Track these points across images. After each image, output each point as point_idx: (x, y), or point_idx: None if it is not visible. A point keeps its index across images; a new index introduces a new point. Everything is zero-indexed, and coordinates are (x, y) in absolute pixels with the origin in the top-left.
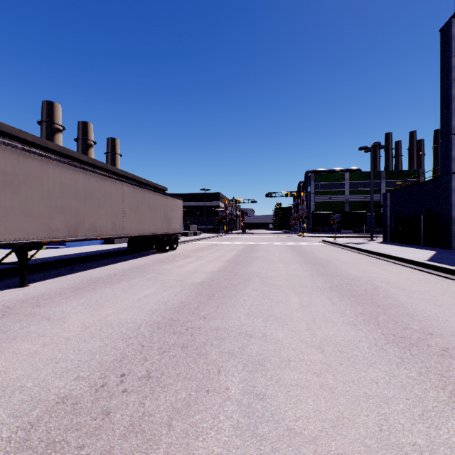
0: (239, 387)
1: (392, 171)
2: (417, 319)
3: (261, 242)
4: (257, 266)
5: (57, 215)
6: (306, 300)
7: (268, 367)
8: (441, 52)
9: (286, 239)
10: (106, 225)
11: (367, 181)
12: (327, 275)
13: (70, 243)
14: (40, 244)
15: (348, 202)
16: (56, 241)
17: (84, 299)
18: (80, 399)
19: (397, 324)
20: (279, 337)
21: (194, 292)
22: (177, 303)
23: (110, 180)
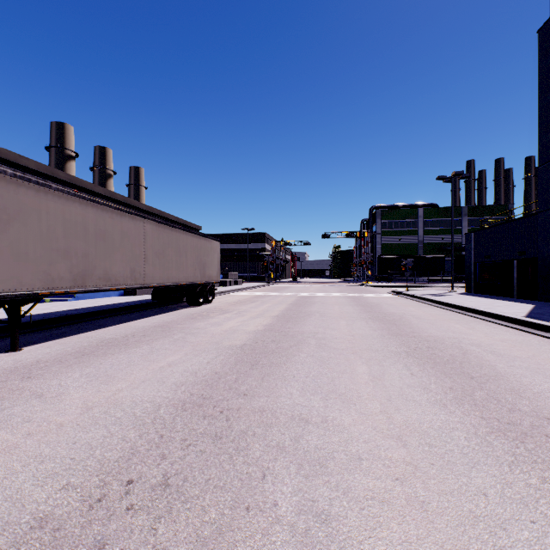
0: (293, 501)
1: (476, 207)
2: (526, 397)
3: (316, 293)
4: (312, 323)
5: (60, 259)
6: (377, 369)
7: (331, 469)
8: (540, 58)
9: (346, 290)
10: (123, 273)
11: (446, 219)
12: (401, 336)
13: (80, 294)
14: (37, 297)
15: (422, 244)
16: (58, 293)
17: (90, 368)
18: (65, 522)
19: (500, 404)
20: (345, 423)
21: (232, 359)
22: (210, 373)
23: (128, 216)
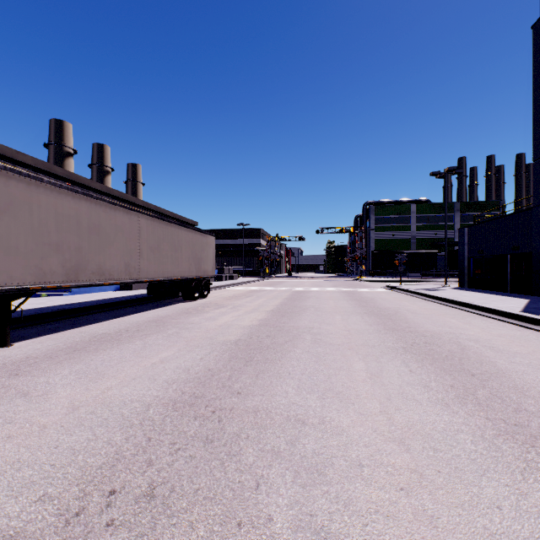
0: (289, 515)
1: (468, 202)
2: (530, 395)
3: (311, 288)
4: (307, 318)
5: (52, 253)
6: (375, 366)
7: (331, 477)
8: (534, 53)
9: (341, 284)
10: (117, 267)
11: (438, 214)
12: (397, 331)
13: (76, 289)
14: (28, 292)
15: (415, 239)
16: (50, 287)
17: (80, 365)
18: None
19: (505, 403)
20: (343, 424)
21: (226, 354)
22: (203, 370)
23: (122, 211)
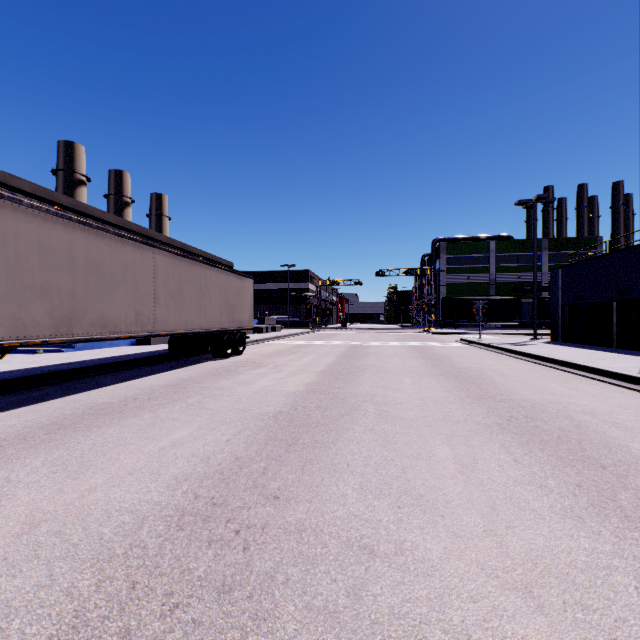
0: None
1: (558, 239)
2: None
3: (370, 342)
4: (367, 382)
5: (35, 299)
6: (465, 453)
7: None
8: None
9: (406, 338)
10: (125, 317)
11: (522, 254)
12: (486, 399)
13: (81, 344)
14: (1, 349)
15: (494, 283)
16: (32, 343)
17: (60, 451)
18: None
19: None
20: (433, 555)
21: (262, 435)
22: (228, 459)
23: (133, 245)
